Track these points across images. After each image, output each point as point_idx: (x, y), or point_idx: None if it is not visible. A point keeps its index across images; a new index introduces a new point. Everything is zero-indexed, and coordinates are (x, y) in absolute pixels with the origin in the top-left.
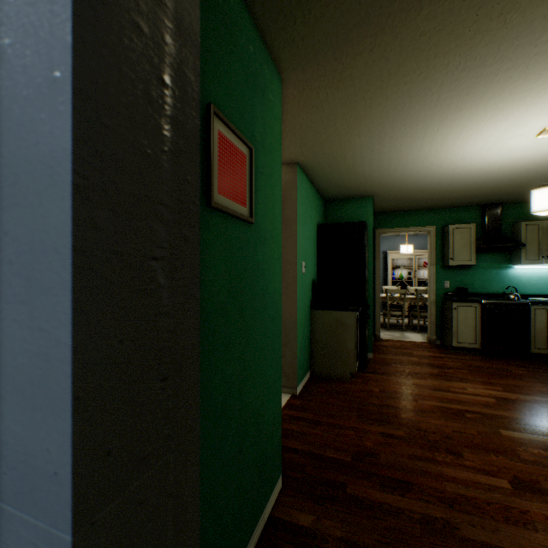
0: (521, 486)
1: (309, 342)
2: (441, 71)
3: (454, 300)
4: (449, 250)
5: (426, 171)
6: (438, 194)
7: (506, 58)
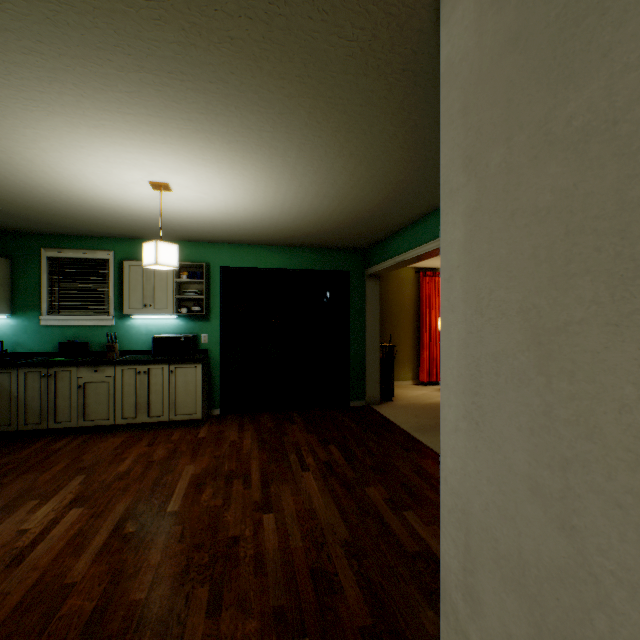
0: (268, 508)
1: None
2: (312, 134)
3: None
4: None
5: None
6: None
7: (301, 159)
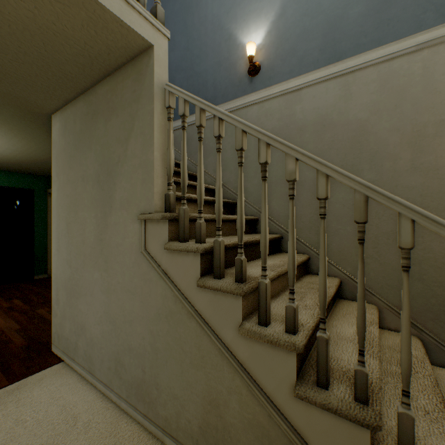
0: None
1: None
2: None
3: None
4: None
5: None
6: None
7: None
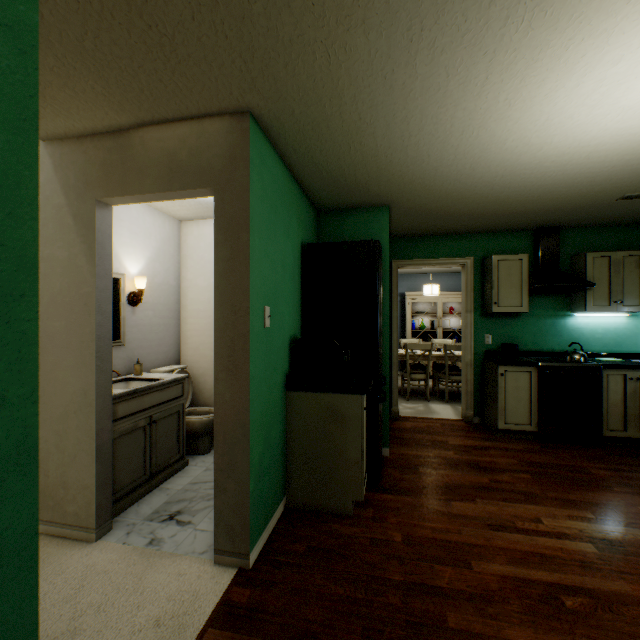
0: None
1: (283, 448)
2: None
3: (501, 362)
4: (494, 291)
5: (478, 155)
6: (484, 207)
7: None
